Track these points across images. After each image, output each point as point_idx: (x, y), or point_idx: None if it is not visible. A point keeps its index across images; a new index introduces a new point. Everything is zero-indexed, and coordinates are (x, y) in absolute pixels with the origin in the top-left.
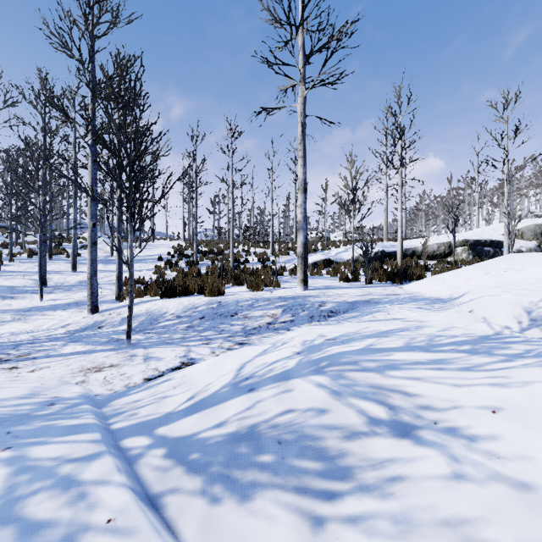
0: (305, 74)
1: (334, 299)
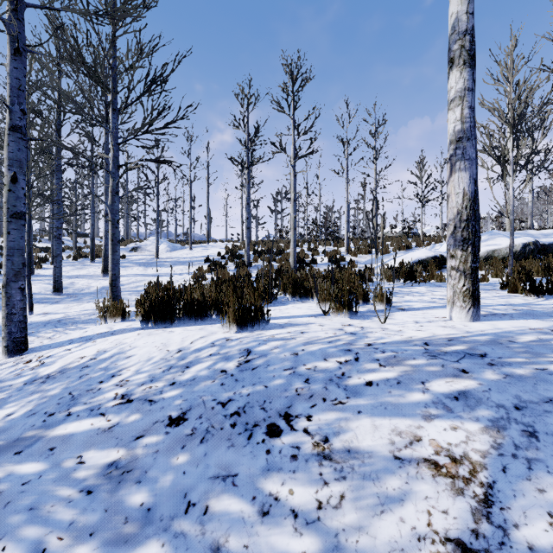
0: None
1: None
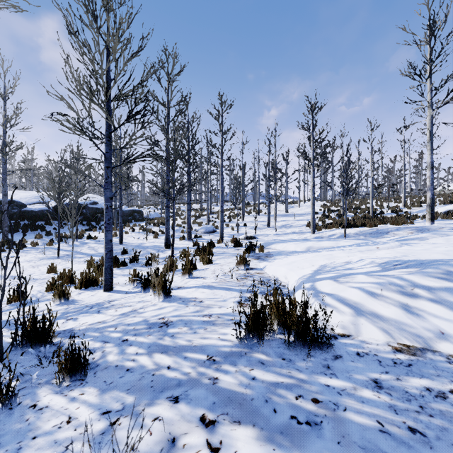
0: (432, 102)
1: (450, 226)
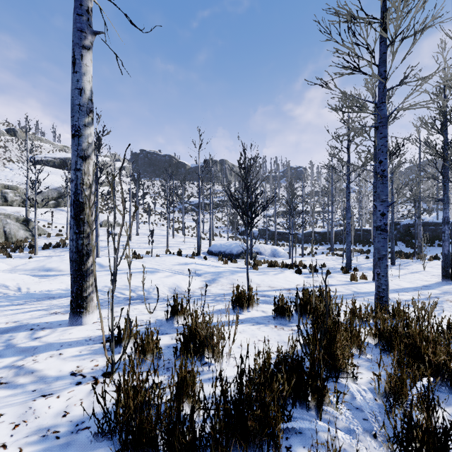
0: None
1: None
